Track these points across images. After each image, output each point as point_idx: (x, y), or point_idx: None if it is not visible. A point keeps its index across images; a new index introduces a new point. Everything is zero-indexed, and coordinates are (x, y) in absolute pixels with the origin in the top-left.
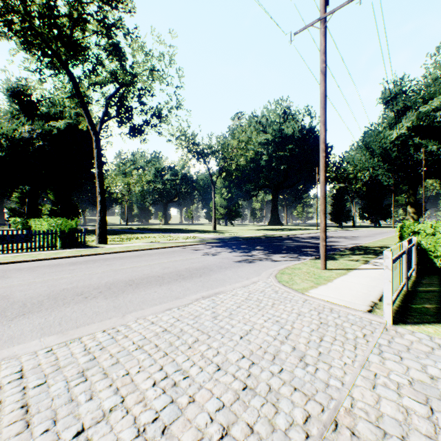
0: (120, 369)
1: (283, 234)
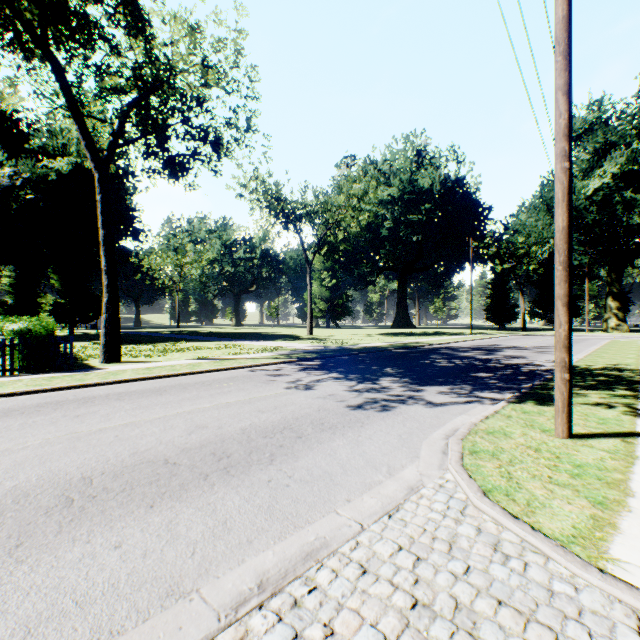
0: None
1: (422, 343)
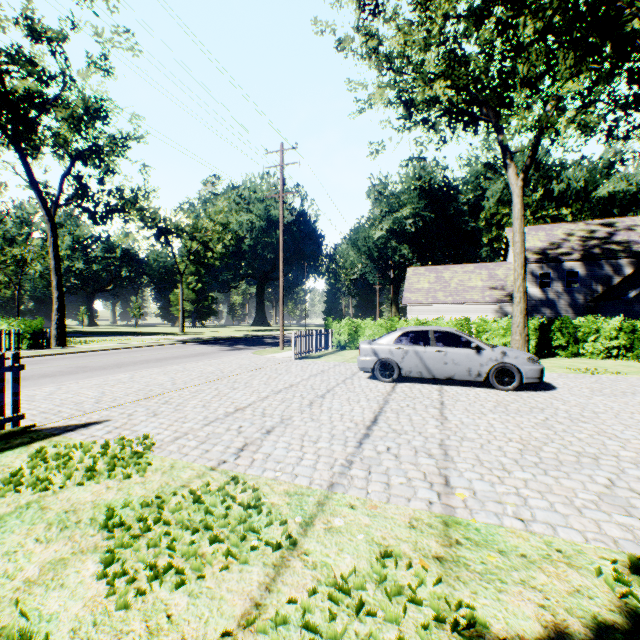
0: (198, 367)
1: (267, 334)
